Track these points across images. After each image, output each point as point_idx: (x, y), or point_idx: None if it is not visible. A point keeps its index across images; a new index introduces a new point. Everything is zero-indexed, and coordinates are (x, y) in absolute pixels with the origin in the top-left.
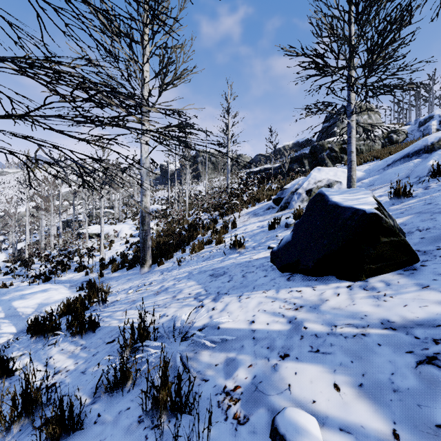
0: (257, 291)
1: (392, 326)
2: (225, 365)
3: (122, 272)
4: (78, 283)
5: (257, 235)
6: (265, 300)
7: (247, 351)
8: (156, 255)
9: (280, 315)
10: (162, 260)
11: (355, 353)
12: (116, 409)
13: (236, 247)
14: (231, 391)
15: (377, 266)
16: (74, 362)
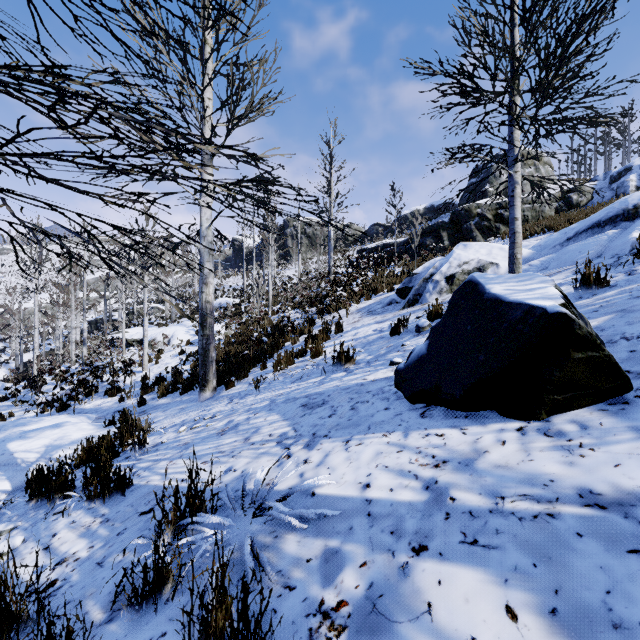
0: (374, 433)
1: (598, 502)
2: (323, 561)
3: (173, 398)
4: (108, 414)
5: (373, 343)
6: (387, 449)
7: (358, 536)
8: (224, 372)
9: (411, 476)
10: (231, 380)
11: (540, 548)
12: (145, 635)
13: (341, 361)
14: (332, 611)
15: (565, 397)
16: (88, 544)
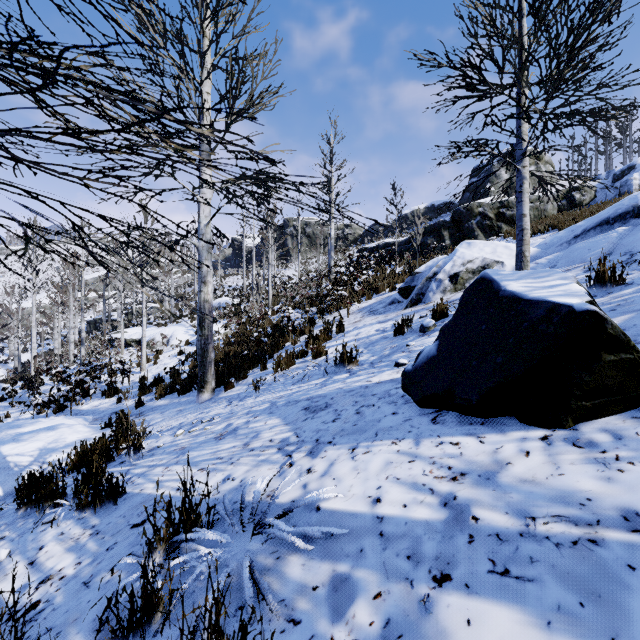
0: (382, 440)
1: None
2: (331, 590)
3: (171, 399)
4: (105, 415)
5: (376, 343)
6: (397, 459)
7: (370, 561)
8: (223, 373)
9: (427, 490)
10: (231, 381)
11: (585, 583)
12: None
13: (344, 362)
14: None
15: (594, 403)
16: (75, 560)
